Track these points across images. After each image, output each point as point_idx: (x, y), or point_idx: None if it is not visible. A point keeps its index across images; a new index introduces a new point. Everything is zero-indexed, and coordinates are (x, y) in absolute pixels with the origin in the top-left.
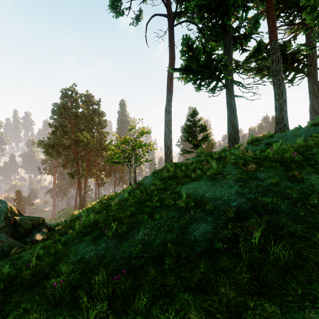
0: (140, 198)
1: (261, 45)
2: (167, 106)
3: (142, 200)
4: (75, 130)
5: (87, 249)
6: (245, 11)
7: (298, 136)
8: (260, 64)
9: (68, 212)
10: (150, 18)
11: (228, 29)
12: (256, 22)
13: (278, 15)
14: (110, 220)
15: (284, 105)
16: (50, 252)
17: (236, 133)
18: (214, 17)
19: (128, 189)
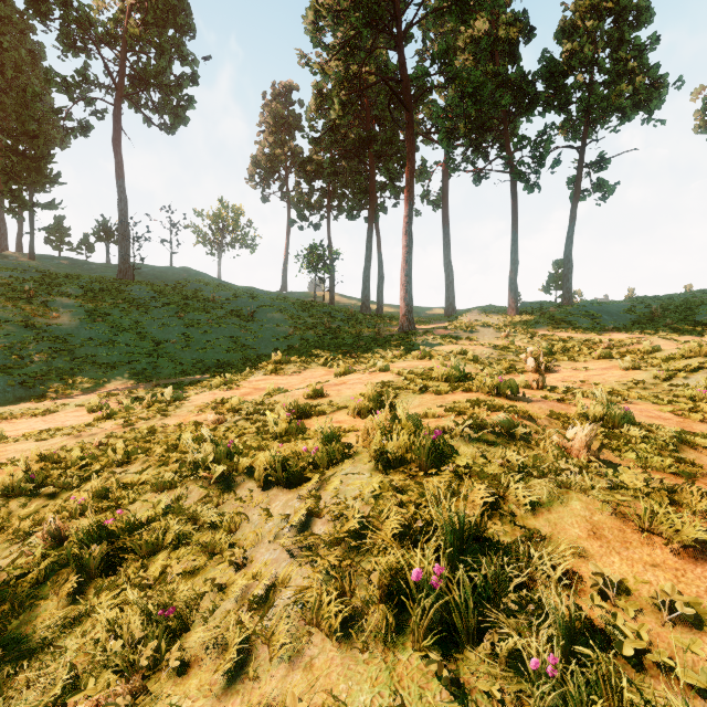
0: None
1: None
2: None
3: None
4: None
5: None
6: None
7: None
8: None
9: None
10: None
11: None
12: None
13: None
14: None
15: None
16: None
17: None
18: None
19: None
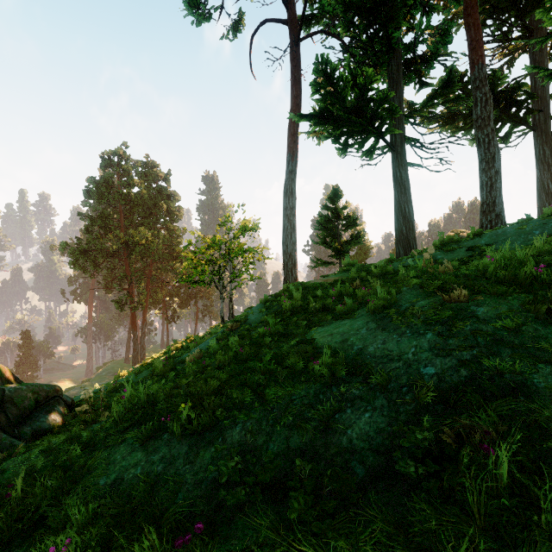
0: (239, 351)
1: (454, 75)
2: (287, 183)
3: (243, 355)
4: (126, 225)
5: (130, 461)
6: (427, 14)
7: (527, 234)
8: (453, 108)
9: (113, 368)
10: (258, 26)
11: (396, 46)
12: (445, 34)
13: (483, 24)
14: (179, 397)
15: (496, 180)
16: (57, 464)
17: (409, 230)
18: (371, 24)
19: (218, 331)
